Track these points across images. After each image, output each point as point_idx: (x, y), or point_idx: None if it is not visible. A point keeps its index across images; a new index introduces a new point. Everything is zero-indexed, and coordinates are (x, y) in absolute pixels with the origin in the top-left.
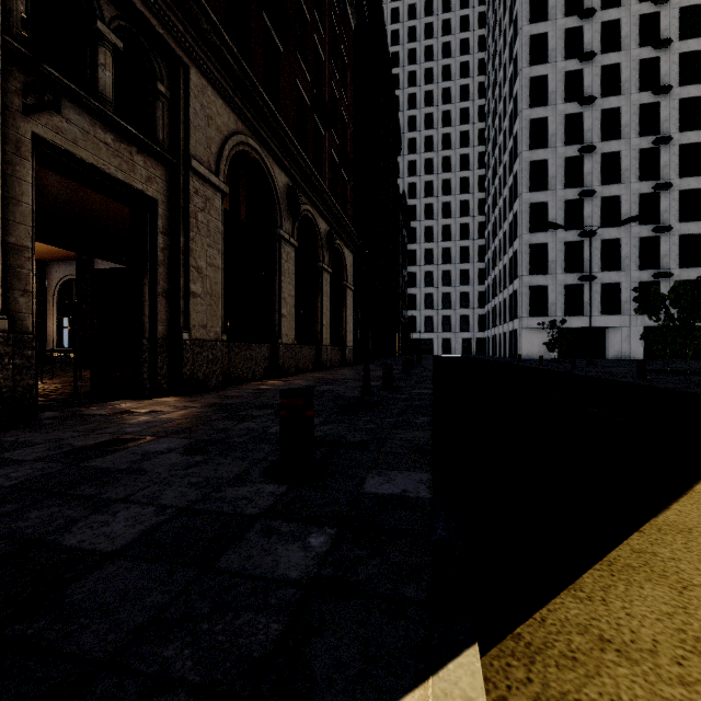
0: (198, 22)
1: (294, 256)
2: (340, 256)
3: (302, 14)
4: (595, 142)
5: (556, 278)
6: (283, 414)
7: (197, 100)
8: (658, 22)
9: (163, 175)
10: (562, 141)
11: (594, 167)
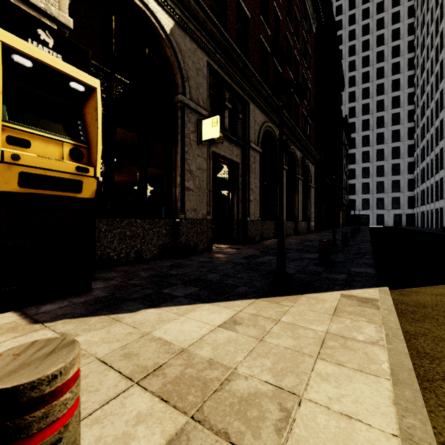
0: (254, 83)
1: (285, 175)
2: (306, 169)
3: (289, 44)
4: None
5: None
6: (320, 247)
7: (251, 115)
8: None
9: (240, 152)
10: None
11: None
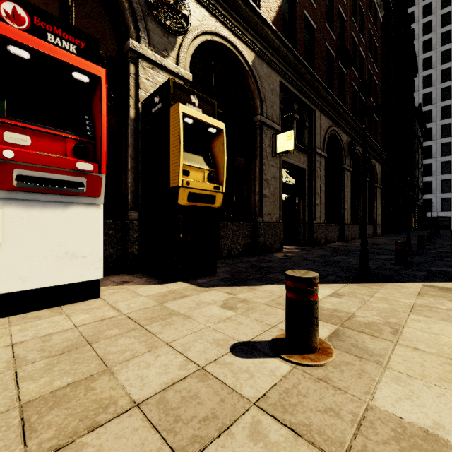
0: (320, 91)
1: (350, 177)
2: (372, 169)
3: (353, 42)
4: None
5: None
6: (397, 248)
7: (317, 122)
8: None
9: (307, 158)
10: None
11: None
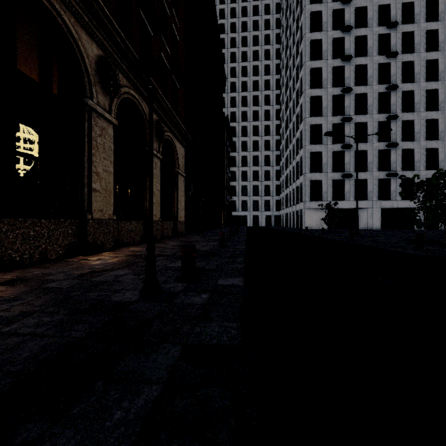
0: None
1: (112, 133)
2: (172, 147)
3: None
4: (351, 86)
5: (327, 175)
6: None
7: None
8: (390, 11)
9: None
10: (331, 84)
11: (351, 102)
